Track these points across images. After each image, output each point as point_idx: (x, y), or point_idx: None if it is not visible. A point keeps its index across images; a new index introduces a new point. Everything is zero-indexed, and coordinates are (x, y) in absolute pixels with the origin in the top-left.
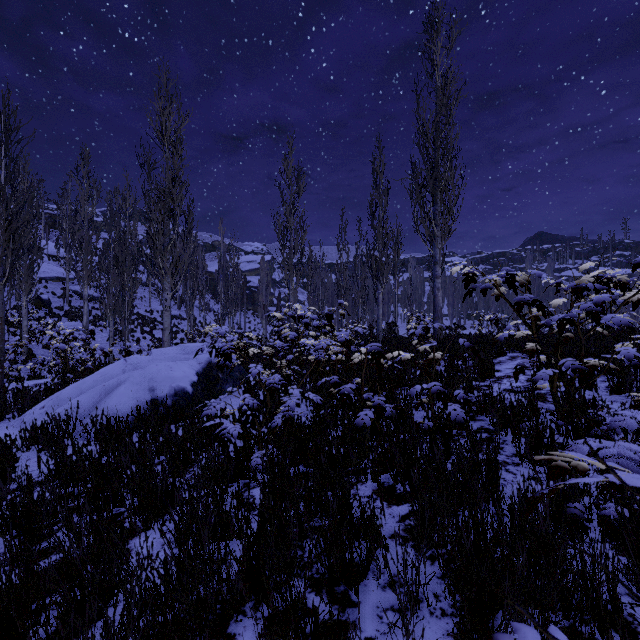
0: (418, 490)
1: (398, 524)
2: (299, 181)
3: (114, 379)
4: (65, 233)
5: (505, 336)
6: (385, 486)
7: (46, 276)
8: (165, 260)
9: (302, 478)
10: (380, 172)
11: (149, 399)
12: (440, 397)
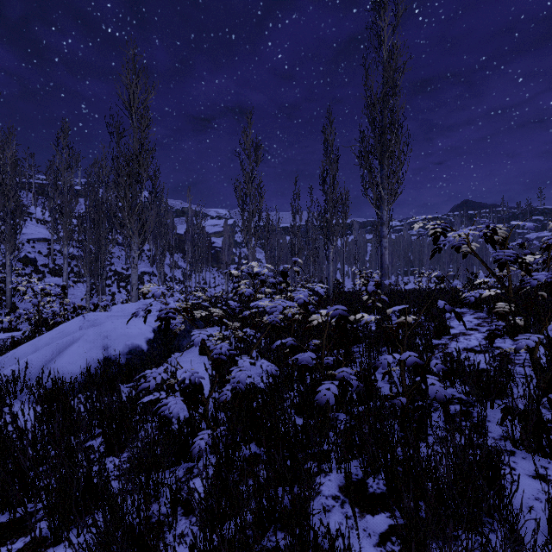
0: (400, 498)
1: (377, 550)
2: (257, 151)
3: (68, 337)
4: (50, 199)
5: (475, 296)
6: (353, 480)
7: (34, 237)
8: (132, 221)
9: (254, 463)
10: (330, 141)
11: (102, 358)
12: (418, 371)
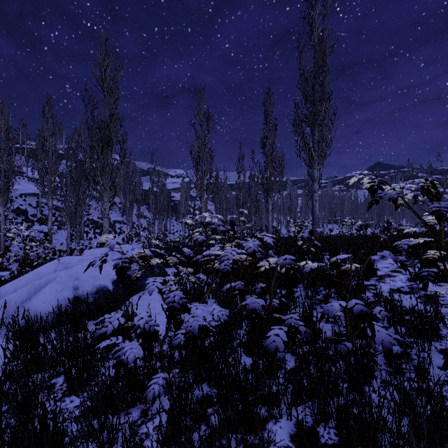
0: None
1: None
2: (208, 121)
3: (43, 278)
4: (38, 161)
5: (408, 244)
6: (304, 428)
7: (25, 192)
8: (104, 178)
9: (206, 405)
10: (270, 112)
11: (72, 297)
12: (365, 319)
